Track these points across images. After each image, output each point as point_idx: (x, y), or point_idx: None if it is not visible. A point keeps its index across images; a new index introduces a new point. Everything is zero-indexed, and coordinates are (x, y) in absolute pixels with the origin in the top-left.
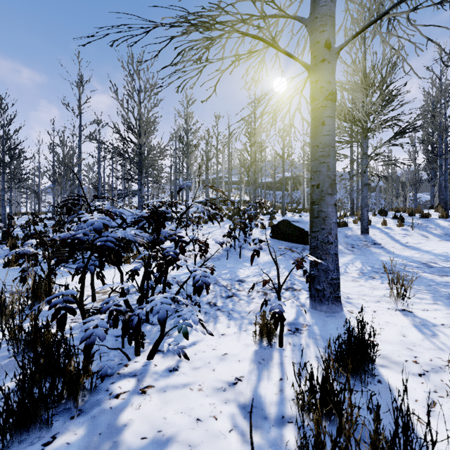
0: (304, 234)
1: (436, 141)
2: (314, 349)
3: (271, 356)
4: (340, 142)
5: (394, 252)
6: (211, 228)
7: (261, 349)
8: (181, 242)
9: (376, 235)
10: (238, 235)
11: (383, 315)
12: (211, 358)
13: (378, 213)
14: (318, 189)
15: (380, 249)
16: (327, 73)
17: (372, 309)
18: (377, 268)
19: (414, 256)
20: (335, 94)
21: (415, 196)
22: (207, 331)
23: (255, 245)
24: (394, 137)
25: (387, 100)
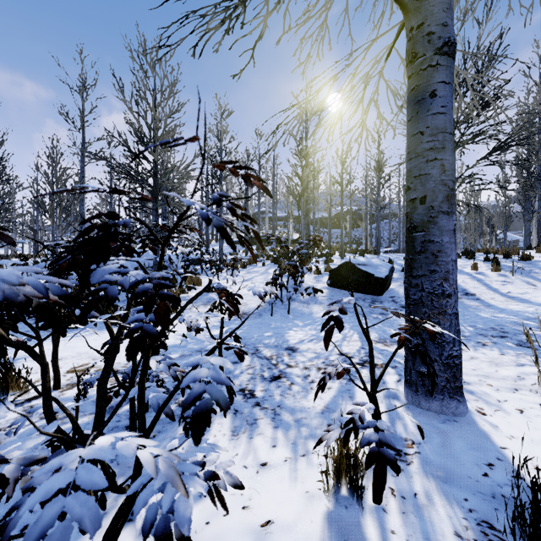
0: (374, 281)
1: (540, 162)
2: (445, 508)
3: (363, 532)
4: None
5: (496, 305)
6: (251, 274)
7: (340, 507)
8: (161, 297)
9: (466, 282)
10: (285, 282)
11: (540, 419)
12: (239, 538)
13: (463, 255)
14: (423, 205)
15: (476, 302)
16: (439, 10)
17: (514, 406)
18: (481, 328)
19: (526, 311)
20: (451, 46)
21: (505, 234)
22: (226, 504)
23: (309, 295)
24: (491, 153)
25: (486, 102)
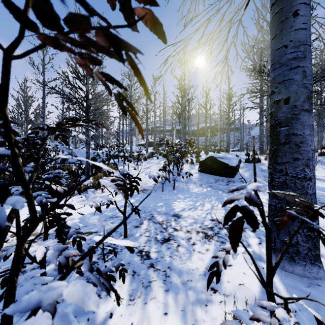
0: (229, 168)
1: None
2: None
3: None
4: (256, 92)
5: None
6: (150, 164)
7: None
8: None
9: None
10: (171, 169)
11: None
12: None
13: None
14: (287, 105)
15: None
16: None
17: None
18: None
19: None
20: None
21: None
22: None
23: (186, 177)
24: None
25: None
